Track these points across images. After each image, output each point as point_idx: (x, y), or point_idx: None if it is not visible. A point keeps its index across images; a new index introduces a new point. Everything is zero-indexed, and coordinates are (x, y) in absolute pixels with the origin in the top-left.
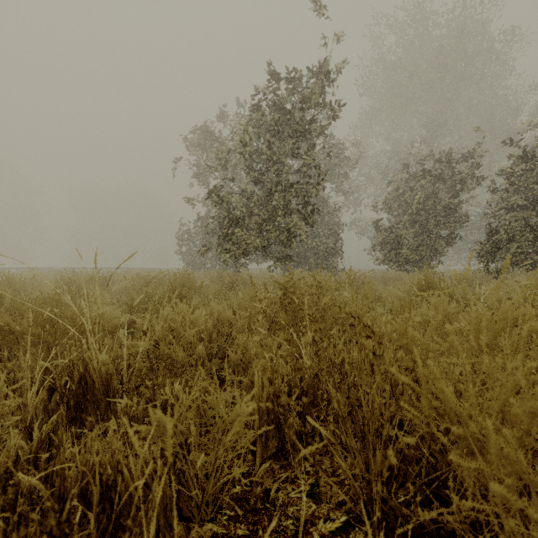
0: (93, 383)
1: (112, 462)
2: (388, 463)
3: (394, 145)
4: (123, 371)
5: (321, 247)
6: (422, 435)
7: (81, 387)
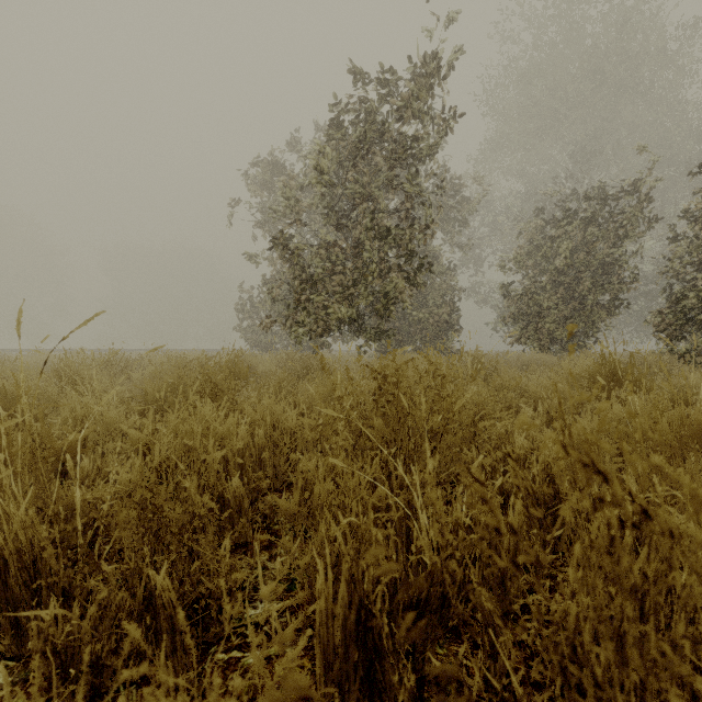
0: (4, 566)
1: None
2: None
3: (529, 184)
4: (46, 551)
5: (431, 320)
6: None
7: None
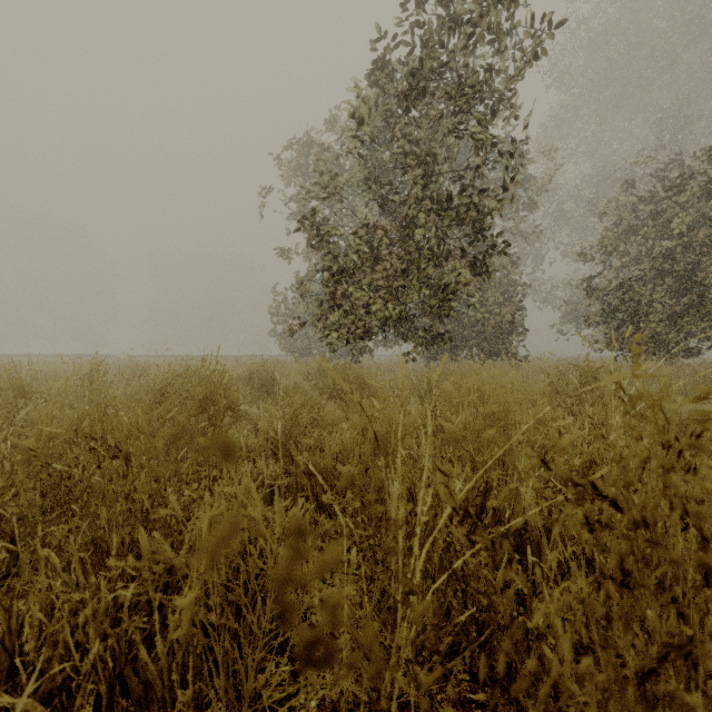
0: None
1: None
2: None
3: (599, 165)
4: None
5: (491, 321)
6: None
7: None
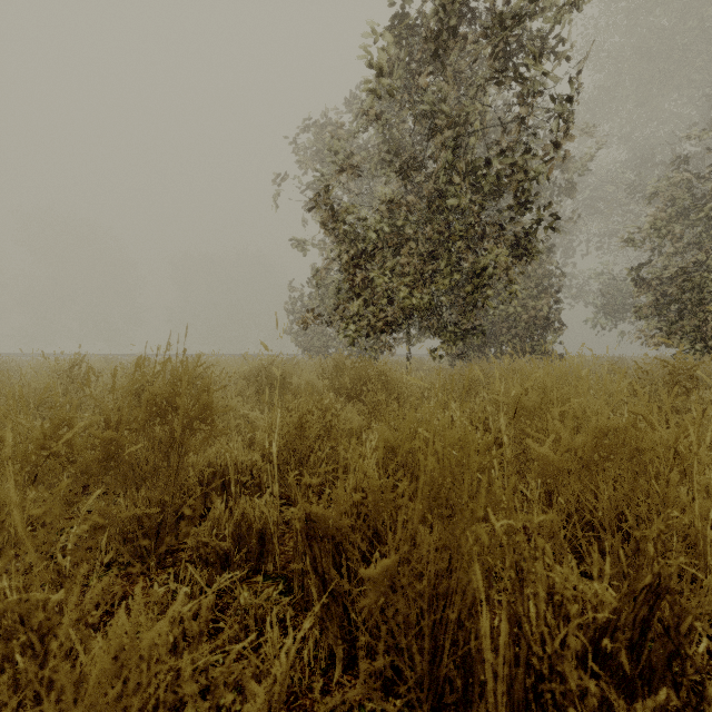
0: None
1: None
2: None
3: (637, 149)
4: None
5: (525, 315)
6: None
7: None
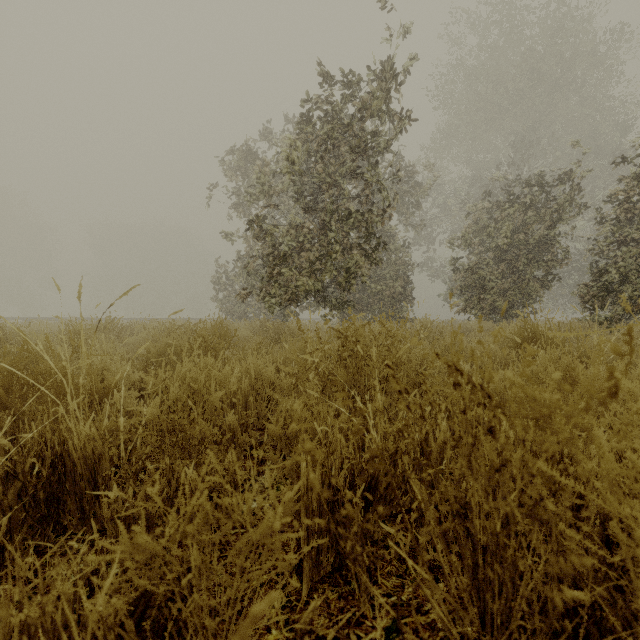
0: (74, 467)
1: (45, 623)
2: (517, 612)
3: (475, 170)
4: (112, 450)
5: (387, 292)
6: (575, 568)
7: (56, 473)
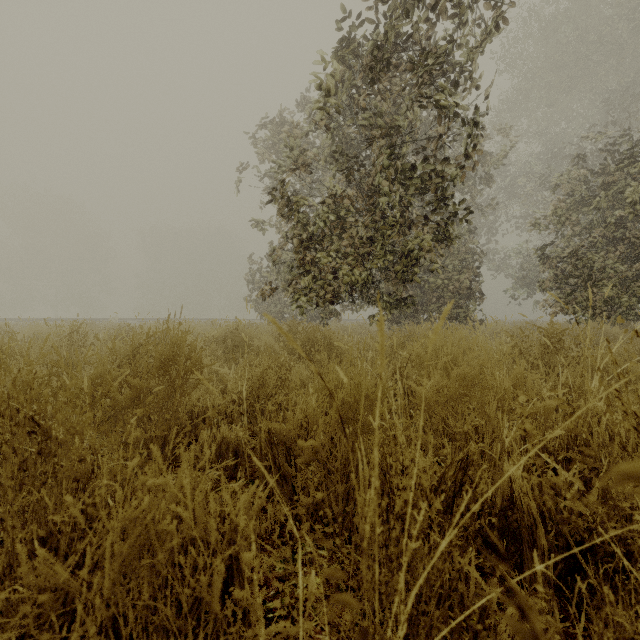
0: None
1: None
2: None
3: (549, 143)
4: None
5: (451, 287)
6: None
7: None
